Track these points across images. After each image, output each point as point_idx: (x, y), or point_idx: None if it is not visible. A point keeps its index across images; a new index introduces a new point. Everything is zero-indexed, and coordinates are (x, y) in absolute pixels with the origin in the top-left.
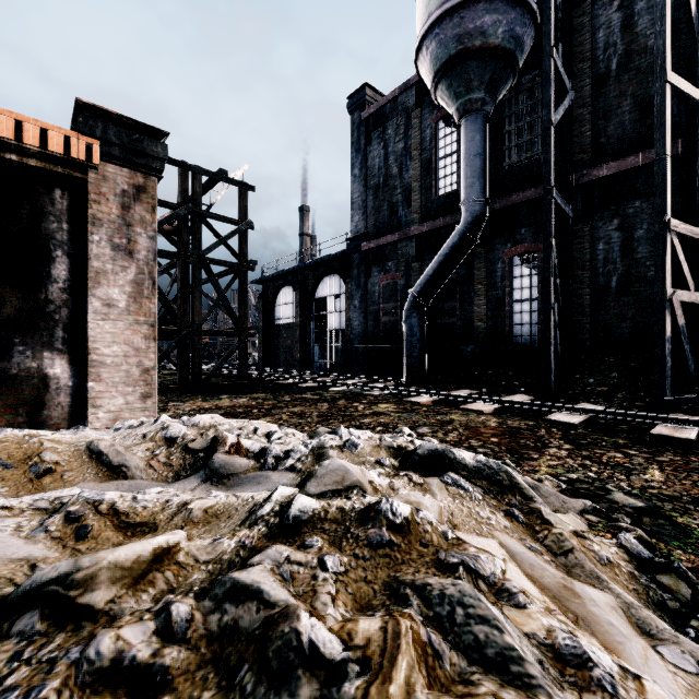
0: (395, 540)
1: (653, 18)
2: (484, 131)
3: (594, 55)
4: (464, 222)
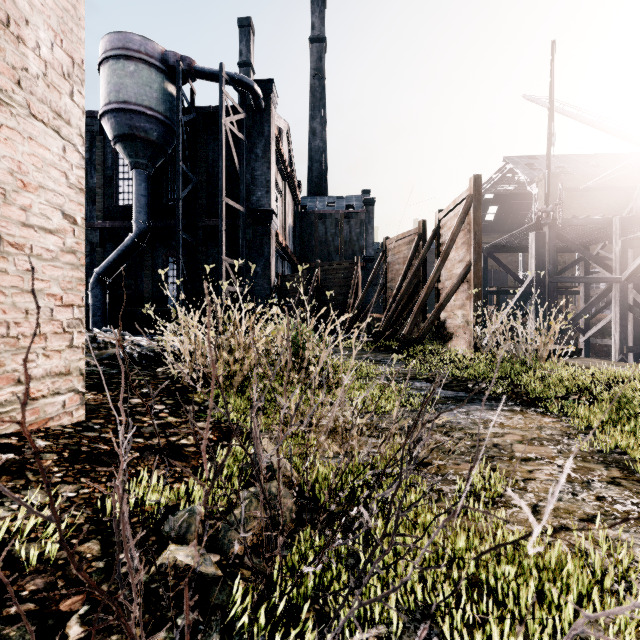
0: (97, 333)
1: (231, 159)
2: (148, 182)
3: (208, 162)
4: (135, 233)
